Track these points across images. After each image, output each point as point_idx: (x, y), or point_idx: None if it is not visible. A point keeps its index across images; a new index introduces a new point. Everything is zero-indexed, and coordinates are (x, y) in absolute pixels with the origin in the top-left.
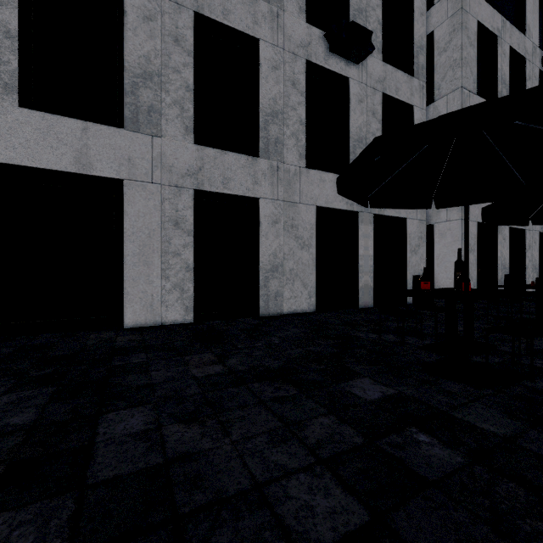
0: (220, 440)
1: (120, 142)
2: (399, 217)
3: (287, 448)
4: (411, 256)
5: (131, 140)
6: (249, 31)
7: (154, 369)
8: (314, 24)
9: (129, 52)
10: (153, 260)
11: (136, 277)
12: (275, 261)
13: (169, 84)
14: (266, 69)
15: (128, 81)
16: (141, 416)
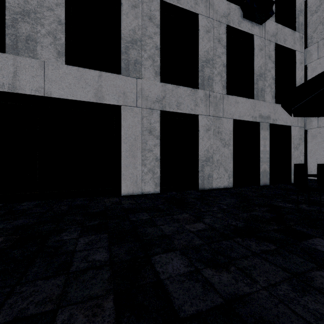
0: (252, 285)
1: (119, 82)
2: (285, 125)
3: (314, 297)
4: (294, 151)
5: (125, 81)
6: (192, 9)
7: (160, 224)
8: (230, 2)
9: (124, 28)
10: (137, 154)
11: (127, 164)
12: (208, 155)
13: (146, 46)
14: (202, 33)
15: (123, 46)
16: (177, 259)
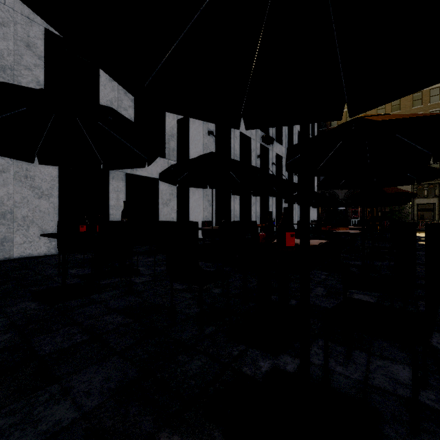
0: None
1: None
2: (152, 177)
3: None
4: (163, 207)
5: None
6: None
7: None
8: None
9: None
10: None
11: None
12: (1, 209)
13: None
14: None
15: None
16: None
